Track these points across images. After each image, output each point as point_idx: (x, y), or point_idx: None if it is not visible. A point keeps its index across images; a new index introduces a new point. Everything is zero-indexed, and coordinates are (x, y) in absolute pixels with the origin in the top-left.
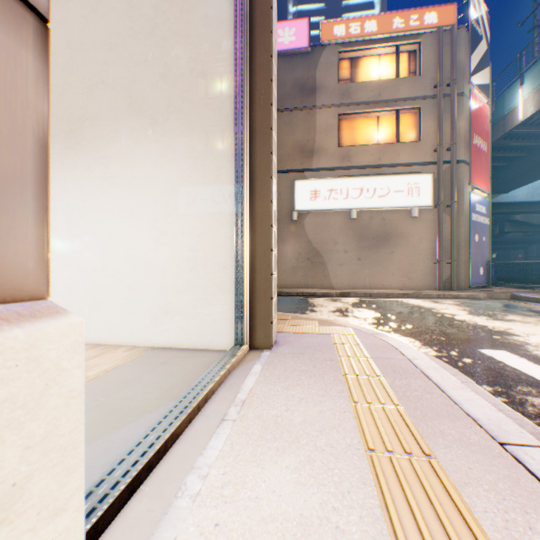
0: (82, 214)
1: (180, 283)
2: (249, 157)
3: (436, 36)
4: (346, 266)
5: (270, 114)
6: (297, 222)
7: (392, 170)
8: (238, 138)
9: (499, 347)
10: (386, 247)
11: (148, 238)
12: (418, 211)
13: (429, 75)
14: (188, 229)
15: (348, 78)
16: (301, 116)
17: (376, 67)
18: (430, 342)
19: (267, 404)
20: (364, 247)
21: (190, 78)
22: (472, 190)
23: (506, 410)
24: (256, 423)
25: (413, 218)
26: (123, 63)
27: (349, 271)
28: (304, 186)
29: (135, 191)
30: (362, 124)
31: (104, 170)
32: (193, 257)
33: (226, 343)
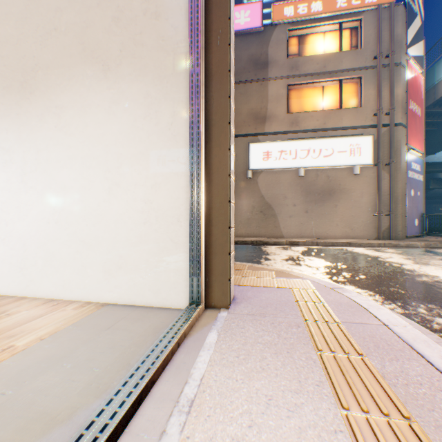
0: (35, 166)
1: (133, 236)
2: (205, 102)
3: (376, 13)
4: (294, 218)
5: (227, 55)
6: (251, 179)
7: (336, 133)
8: (193, 81)
9: None
10: (331, 201)
11: (100, 189)
12: (359, 169)
13: (370, 48)
14: (141, 179)
15: (296, 53)
16: (255, 87)
17: (321, 42)
18: (391, 296)
19: (222, 411)
20: (310, 201)
21: (142, 20)
22: (408, 150)
23: None
24: None
25: (355, 175)
26: (75, 9)
27: (297, 222)
28: (257, 148)
29: (87, 141)
30: (308, 93)
31: (56, 119)
32: (146, 209)
33: (180, 301)
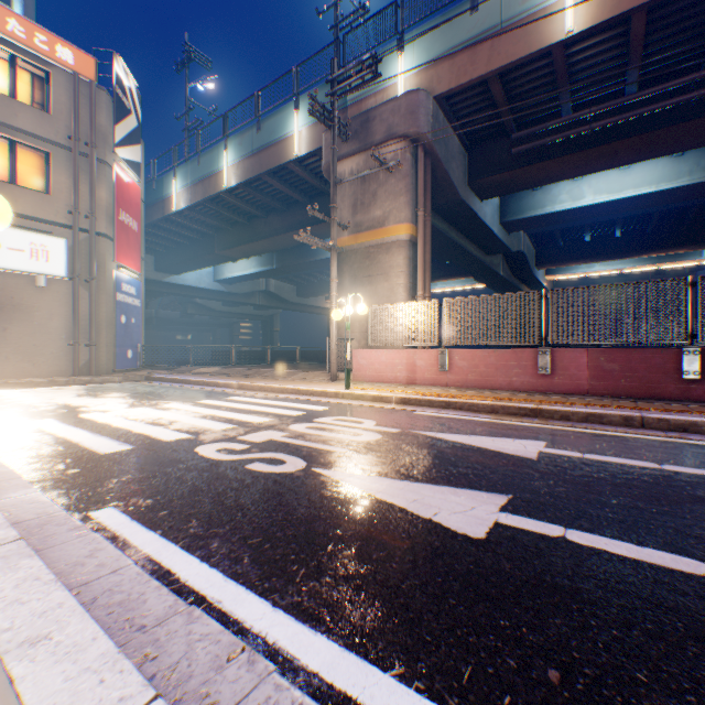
0: None
1: None
2: None
3: (74, 81)
4: None
5: None
6: None
7: None
8: None
9: (54, 417)
10: None
11: None
12: (49, 280)
13: (66, 121)
14: None
15: None
16: None
17: None
18: None
19: None
20: None
21: None
22: (120, 268)
23: None
24: None
25: (43, 287)
26: None
27: None
28: None
29: None
30: None
31: None
32: None
33: None
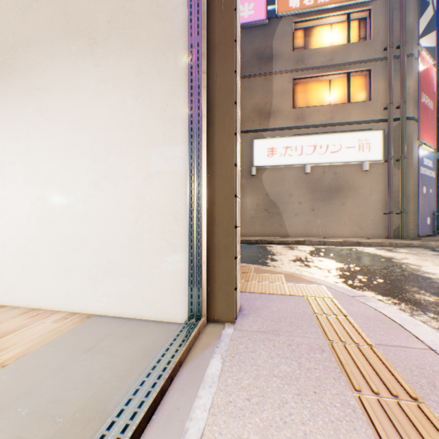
0: (14, 156)
1: (123, 237)
2: (206, 78)
3: (386, 2)
4: (300, 216)
5: (233, 22)
6: (255, 177)
7: (344, 128)
8: (192, 52)
9: None
10: (338, 199)
11: (85, 183)
12: (368, 165)
13: (379, 39)
14: (132, 170)
15: (302, 46)
16: (259, 81)
17: (328, 34)
18: (420, 305)
19: None
20: (317, 199)
21: None
22: (420, 145)
23: None
24: None
25: (364, 171)
26: None
27: (303, 220)
28: (261, 144)
29: (71, 127)
30: (315, 87)
31: (37, 103)
32: (138, 206)
33: (177, 314)
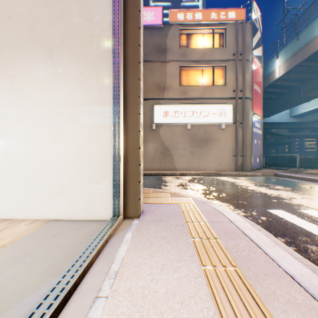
0: None
1: (72, 171)
2: (123, 81)
3: (235, 26)
4: (184, 157)
5: (138, 52)
6: (155, 130)
7: (210, 101)
8: (115, 67)
9: (278, 207)
10: (207, 146)
11: (46, 138)
12: (224, 125)
13: (231, 48)
14: (78, 131)
15: (186, 46)
16: (158, 66)
17: (201, 40)
18: (239, 206)
19: (135, 274)
20: (194, 146)
21: (79, 21)
22: (253, 114)
23: (299, 258)
24: (126, 298)
25: (222, 129)
26: (26, 5)
27: (186, 160)
28: (159, 108)
29: (36, 103)
30: (193, 73)
31: (10, 85)
32: (81, 153)
33: (106, 215)
